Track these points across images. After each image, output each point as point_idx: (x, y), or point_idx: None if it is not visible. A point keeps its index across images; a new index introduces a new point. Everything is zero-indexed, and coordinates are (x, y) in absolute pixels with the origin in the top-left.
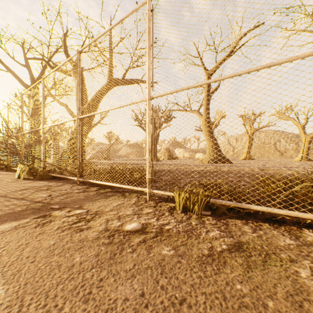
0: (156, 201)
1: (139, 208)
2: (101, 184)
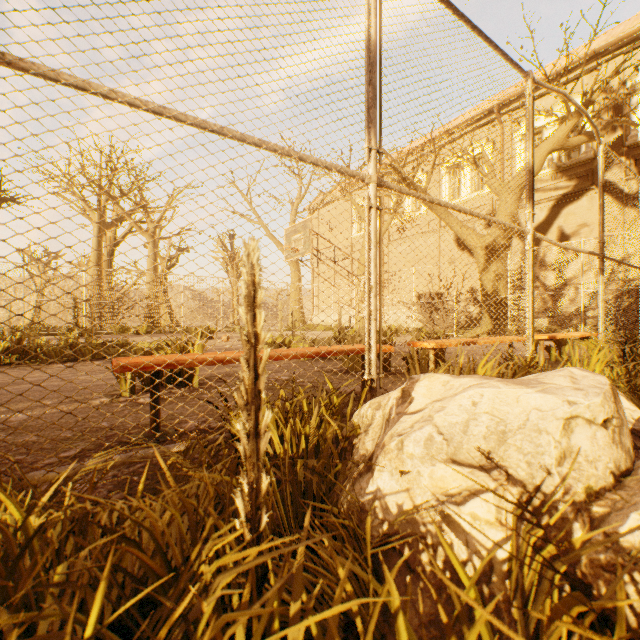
0: None
1: None
2: None
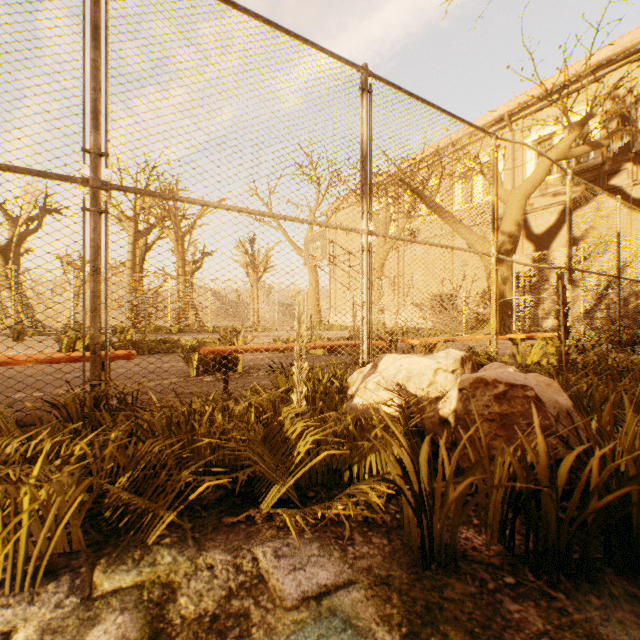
0: None
1: None
2: None
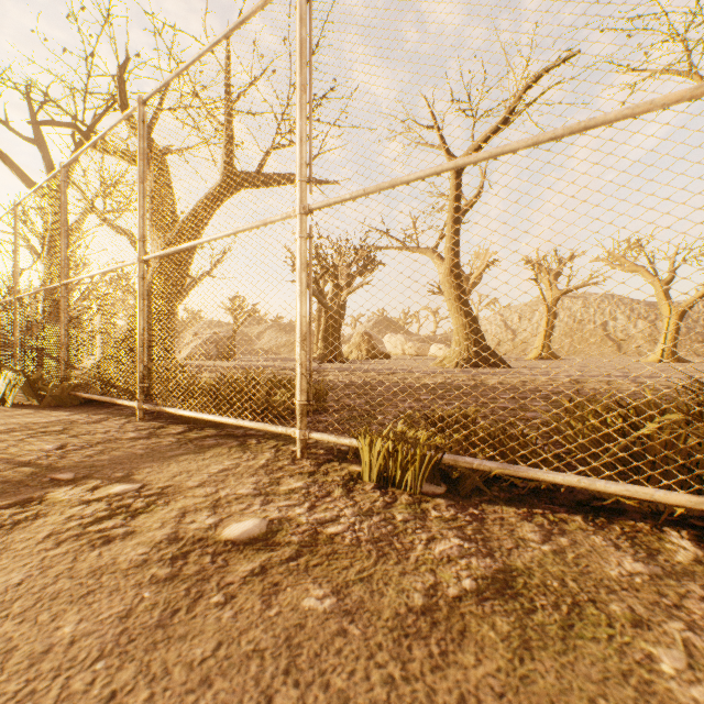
0: (319, 459)
1: (273, 477)
2: (195, 418)
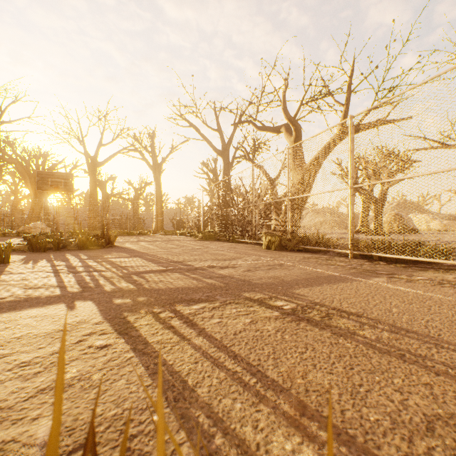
0: None
1: None
2: (384, 259)
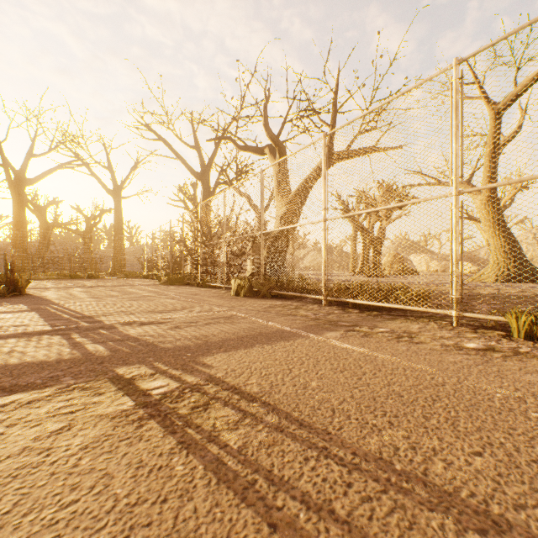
0: (469, 327)
1: (454, 332)
2: (358, 305)
